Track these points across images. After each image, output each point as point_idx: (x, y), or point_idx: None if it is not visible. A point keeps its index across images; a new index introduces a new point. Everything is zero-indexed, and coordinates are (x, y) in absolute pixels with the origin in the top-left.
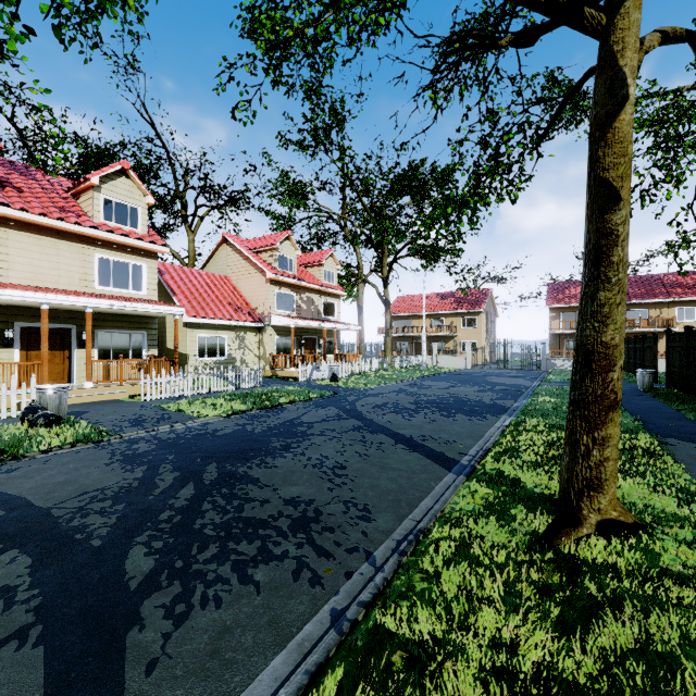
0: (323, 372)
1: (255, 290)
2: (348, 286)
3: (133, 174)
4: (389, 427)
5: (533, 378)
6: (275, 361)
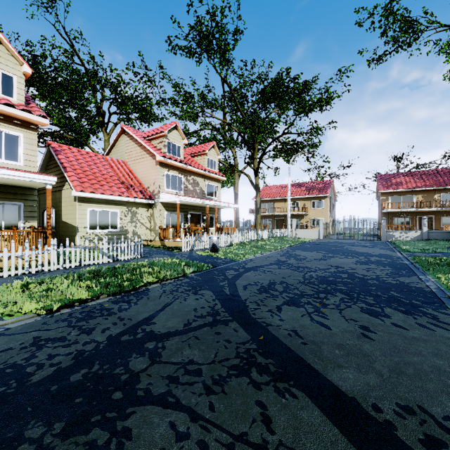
0: (205, 242)
1: (147, 172)
2: (227, 174)
3: (3, 38)
4: (306, 358)
5: (388, 248)
6: (164, 233)
